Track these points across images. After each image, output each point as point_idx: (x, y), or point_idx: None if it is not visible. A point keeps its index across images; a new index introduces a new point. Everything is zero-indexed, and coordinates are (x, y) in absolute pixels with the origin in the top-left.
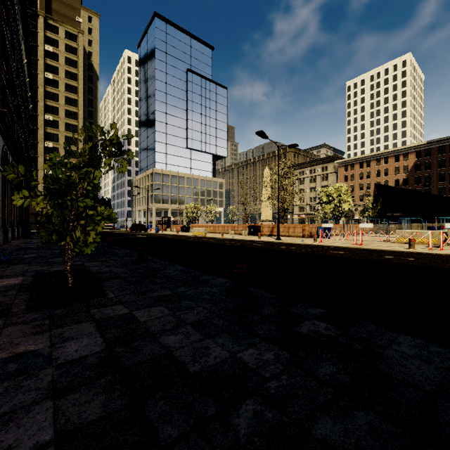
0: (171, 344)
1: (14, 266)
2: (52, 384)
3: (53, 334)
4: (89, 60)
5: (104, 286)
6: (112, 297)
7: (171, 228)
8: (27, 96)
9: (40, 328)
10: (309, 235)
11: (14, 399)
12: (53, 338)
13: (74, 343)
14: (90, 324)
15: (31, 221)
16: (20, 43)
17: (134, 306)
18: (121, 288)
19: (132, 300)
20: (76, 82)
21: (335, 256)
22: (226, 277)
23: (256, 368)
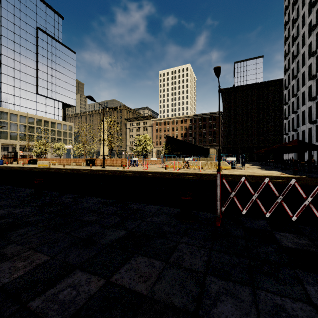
0: None
1: None
2: None
3: None
4: None
5: None
6: None
7: (18, 162)
8: None
9: None
10: (126, 165)
11: None
12: None
13: None
14: None
15: None
16: None
17: None
18: None
19: None
20: None
21: (123, 175)
22: None
23: (17, 213)
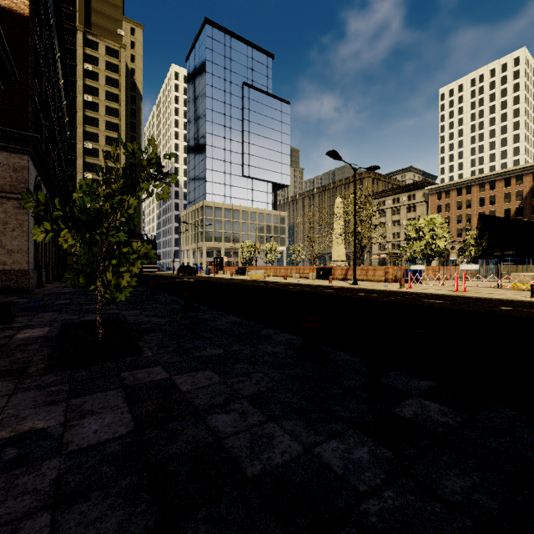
0: (221, 428)
1: (42, 313)
2: (55, 484)
3: (70, 405)
4: (132, 78)
5: (141, 341)
6: (149, 356)
7: (224, 271)
8: (64, 122)
9: (56, 396)
10: (394, 279)
11: (1, 507)
12: (69, 411)
13: (94, 420)
14: (118, 393)
15: (69, 262)
16: (56, 61)
17: (175, 369)
18: (161, 344)
19: (173, 361)
20: (117, 104)
21: (431, 306)
22: (292, 332)
23: (344, 475)
